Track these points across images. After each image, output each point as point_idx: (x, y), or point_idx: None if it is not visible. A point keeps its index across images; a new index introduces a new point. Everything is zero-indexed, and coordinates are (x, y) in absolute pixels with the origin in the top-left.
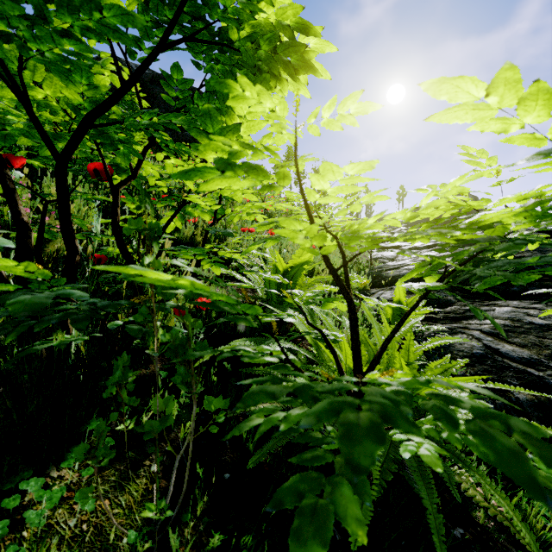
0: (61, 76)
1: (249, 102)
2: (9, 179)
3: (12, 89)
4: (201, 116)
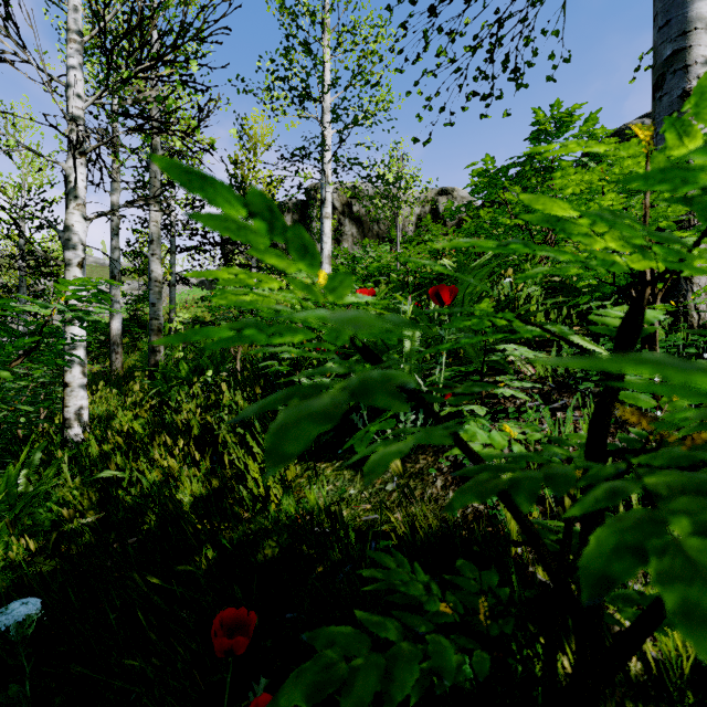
0: None
1: None
2: None
3: None
4: None
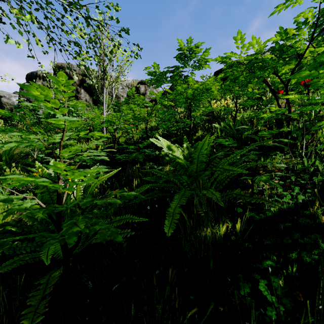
0: (287, 64)
1: (323, 49)
2: (277, 96)
3: (276, 75)
4: (322, 54)
